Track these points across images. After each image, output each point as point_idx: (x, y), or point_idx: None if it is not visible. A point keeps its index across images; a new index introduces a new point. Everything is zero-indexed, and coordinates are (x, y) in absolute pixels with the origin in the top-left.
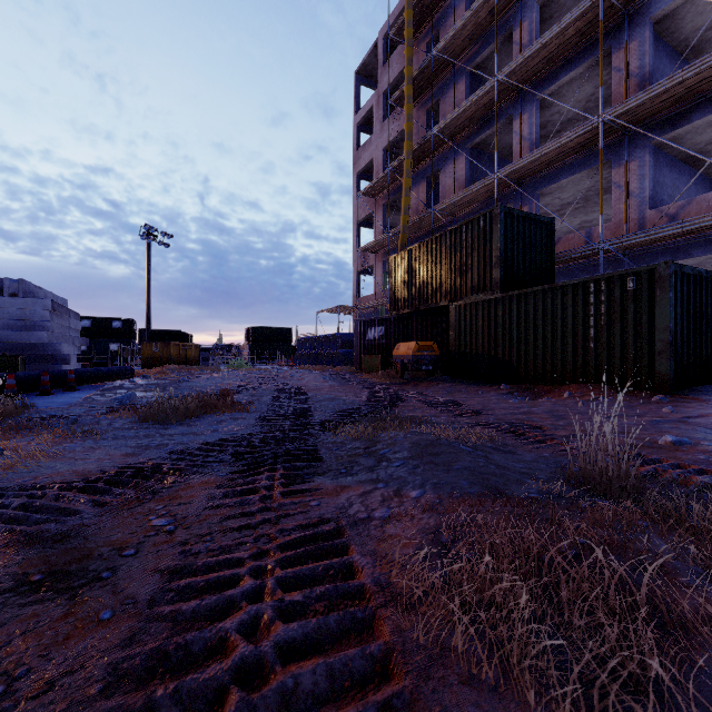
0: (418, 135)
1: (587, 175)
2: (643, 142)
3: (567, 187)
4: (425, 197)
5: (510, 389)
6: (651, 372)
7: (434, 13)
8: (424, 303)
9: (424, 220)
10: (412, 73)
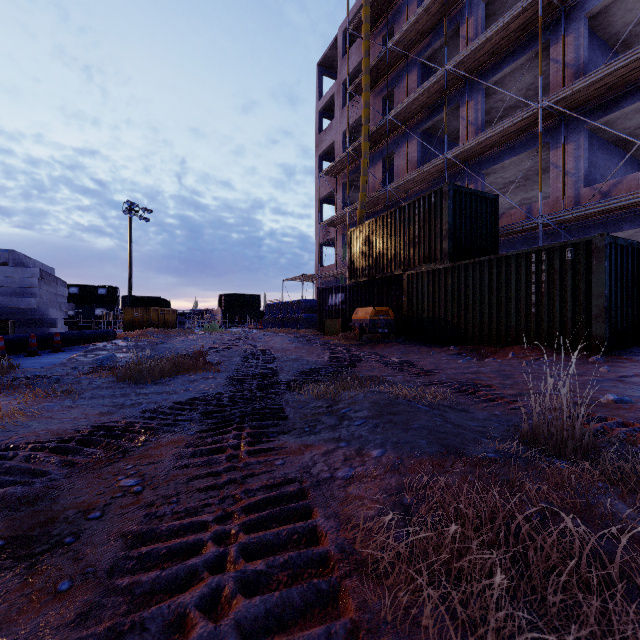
0: (375, 120)
1: (528, 156)
2: (578, 127)
3: (509, 167)
4: (381, 176)
5: (458, 350)
6: (588, 334)
7: (389, 10)
8: (380, 272)
9: (380, 197)
10: (369, 64)
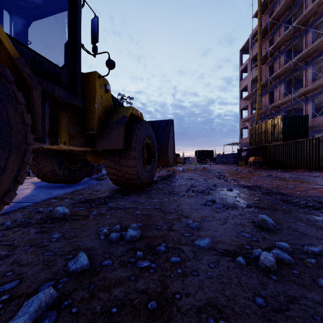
0: (265, 76)
1: None
2: None
3: None
4: (268, 100)
5: (281, 171)
6: (318, 165)
7: (271, 30)
8: (260, 144)
9: (266, 110)
10: (260, 58)
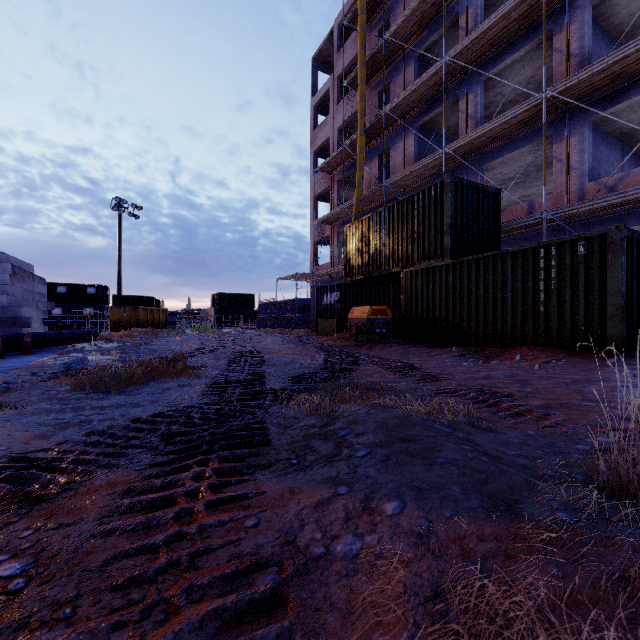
0: (371, 115)
1: (529, 151)
2: (583, 119)
3: (509, 162)
4: (377, 172)
5: (461, 352)
6: (602, 335)
7: (385, 2)
8: (377, 269)
9: (376, 194)
10: (365, 57)
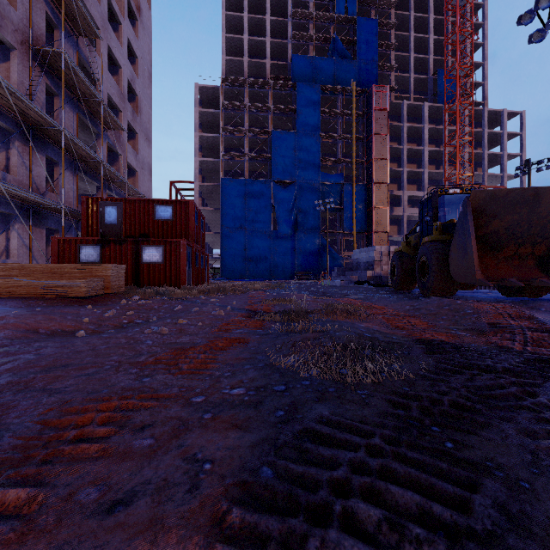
0: None
1: None
2: None
3: None
4: None
5: None
6: None
7: None
8: None
9: None
10: None
